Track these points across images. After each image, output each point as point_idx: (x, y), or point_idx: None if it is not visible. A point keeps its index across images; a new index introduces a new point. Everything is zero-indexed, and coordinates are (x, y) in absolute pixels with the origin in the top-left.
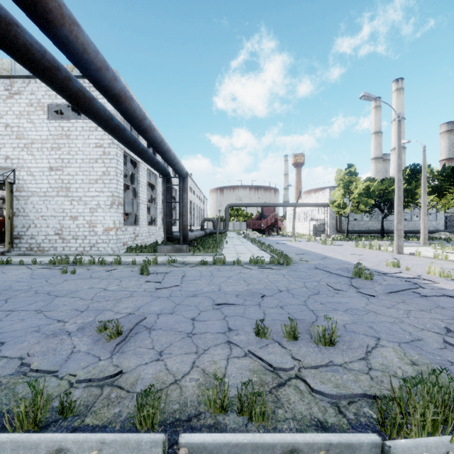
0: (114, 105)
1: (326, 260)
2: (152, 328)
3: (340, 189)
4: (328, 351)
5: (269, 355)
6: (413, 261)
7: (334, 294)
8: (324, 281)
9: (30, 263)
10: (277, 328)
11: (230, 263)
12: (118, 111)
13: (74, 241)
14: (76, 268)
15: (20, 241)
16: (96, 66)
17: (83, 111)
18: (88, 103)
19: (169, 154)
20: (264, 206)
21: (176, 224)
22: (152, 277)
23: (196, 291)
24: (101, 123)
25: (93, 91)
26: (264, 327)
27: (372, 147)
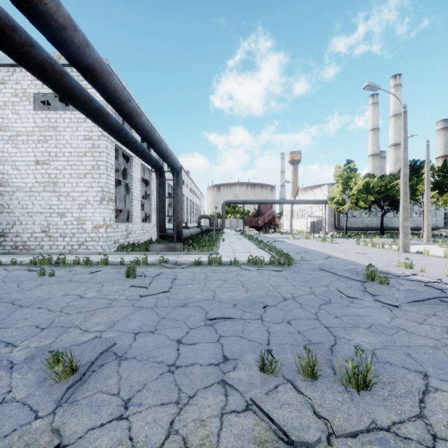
0: (89, 80)
1: (330, 260)
2: (123, 357)
3: (339, 186)
4: (363, 399)
5: (282, 408)
6: (424, 261)
7: (349, 304)
8: (333, 286)
9: (9, 263)
10: (287, 358)
11: (227, 263)
12: (95, 88)
13: (62, 239)
14: (57, 269)
15: (5, 239)
16: (57, 23)
17: (54, 88)
18: (59, 78)
19: (160, 144)
20: (261, 203)
21: (172, 221)
22: (138, 281)
23: (186, 300)
24: (78, 104)
25: (82, 81)
26: (271, 360)
27: (369, 144)
